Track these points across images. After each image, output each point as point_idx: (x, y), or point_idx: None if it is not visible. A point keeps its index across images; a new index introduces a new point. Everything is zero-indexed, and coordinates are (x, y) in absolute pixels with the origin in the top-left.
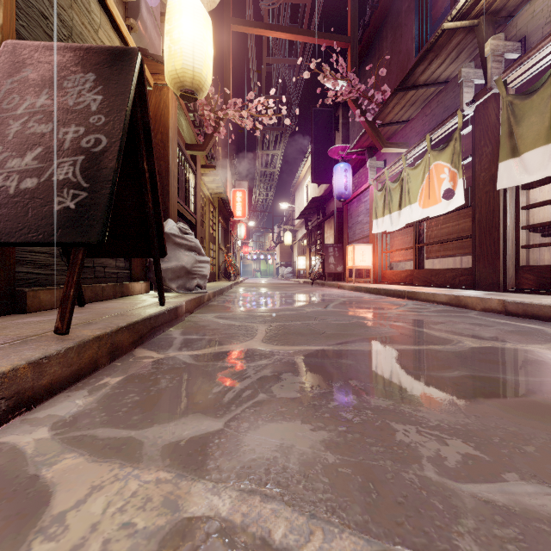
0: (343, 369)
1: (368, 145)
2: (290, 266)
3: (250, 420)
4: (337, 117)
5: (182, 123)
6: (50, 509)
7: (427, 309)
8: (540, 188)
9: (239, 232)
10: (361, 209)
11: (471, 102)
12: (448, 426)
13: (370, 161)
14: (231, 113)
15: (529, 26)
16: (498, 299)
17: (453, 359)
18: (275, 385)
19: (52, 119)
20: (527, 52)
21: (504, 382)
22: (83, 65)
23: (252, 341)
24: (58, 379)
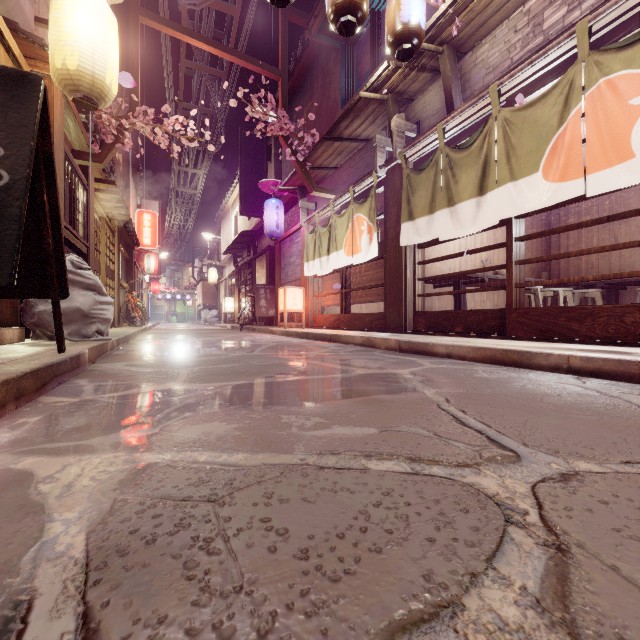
0: (257, 394)
1: (300, 184)
2: (215, 309)
3: (180, 426)
4: (269, 146)
5: (70, 124)
6: (37, 476)
7: (344, 350)
8: (431, 247)
9: (148, 264)
10: (293, 250)
11: (383, 166)
12: (315, 413)
13: (302, 201)
14: (140, 125)
15: (422, 113)
16: (395, 339)
17: (341, 382)
18: (199, 407)
19: None
20: (419, 136)
21: (364, 391)
22: None
23: (174, 382)
24: None
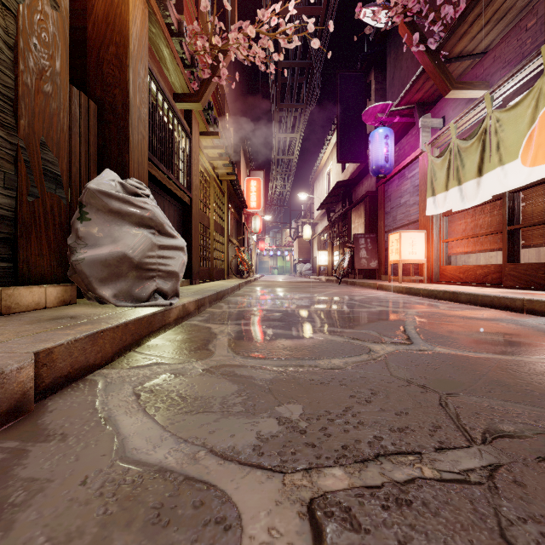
0: None
1: (420, 98)
2: (309, 262)
3: None
4: (368, 83)
5: (164, 55)
6: None
7: None
8: None
9: (254, 225)
10: (405, 188)
11: None
12: None
13: (423, 119)
14: (232, 36)
15: None
16: None
17: None
18: None
19: None
20: None
21: None
22: None
23: None
24: None
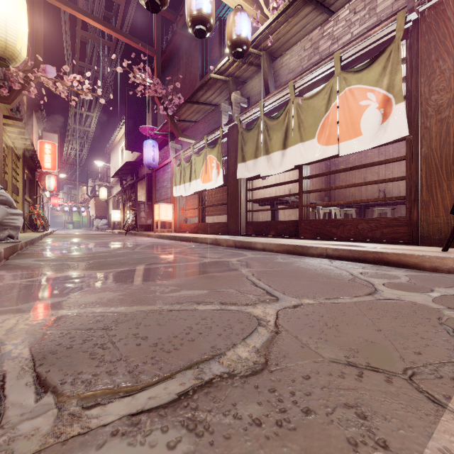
0: (135, 275)
1: (170, 131)
2: (105, 218)
3: (82, 295)
4: (147, 100)
5: None
6: None
7: (199, 247)
8: (257, 180)
9: (48, 183)
10: (165, 177)
11: (226, 124)
12: (172, 284)
13: (171, 143)
14: (44, 78)
15: (251, 92)
16: (232, 239)
17: (192, 266)
18: (94, 284)
19: None
20: (248, 107)
21: (206, 271)
22: None
23: (75, 270)
24: None
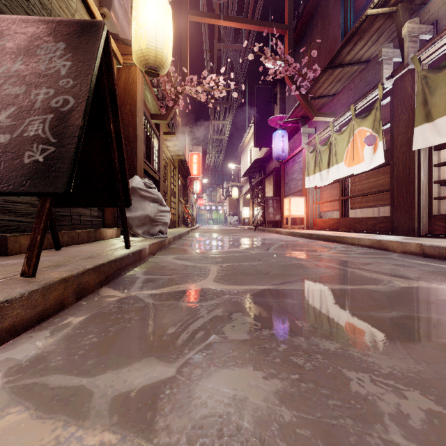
0: (289, 309)
1: (302, 115)
2: (237, 215)
3: (203, 366)
4: (275, 93)
5: (148, 97)
6: None
7: (354, 251)
8: None
9: (195, 187)
10: (295, 168)
11: (390, 76)
12: (401, 374)
13: (303, 128)
14: (188, 88)
15: (440, 11)
16: (416, 243)
17: (388, 299)
18: (226, 325)
19: (26, 82)
20: (439, 32)
21: (443, 323)
22: (55, 35)
23: (205, 280)
24: (22, 320)
